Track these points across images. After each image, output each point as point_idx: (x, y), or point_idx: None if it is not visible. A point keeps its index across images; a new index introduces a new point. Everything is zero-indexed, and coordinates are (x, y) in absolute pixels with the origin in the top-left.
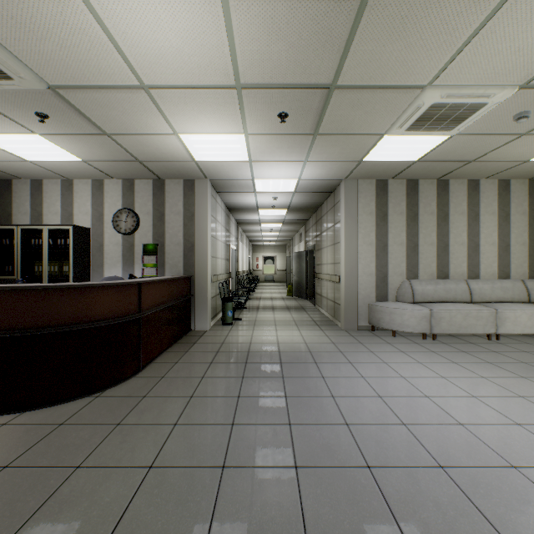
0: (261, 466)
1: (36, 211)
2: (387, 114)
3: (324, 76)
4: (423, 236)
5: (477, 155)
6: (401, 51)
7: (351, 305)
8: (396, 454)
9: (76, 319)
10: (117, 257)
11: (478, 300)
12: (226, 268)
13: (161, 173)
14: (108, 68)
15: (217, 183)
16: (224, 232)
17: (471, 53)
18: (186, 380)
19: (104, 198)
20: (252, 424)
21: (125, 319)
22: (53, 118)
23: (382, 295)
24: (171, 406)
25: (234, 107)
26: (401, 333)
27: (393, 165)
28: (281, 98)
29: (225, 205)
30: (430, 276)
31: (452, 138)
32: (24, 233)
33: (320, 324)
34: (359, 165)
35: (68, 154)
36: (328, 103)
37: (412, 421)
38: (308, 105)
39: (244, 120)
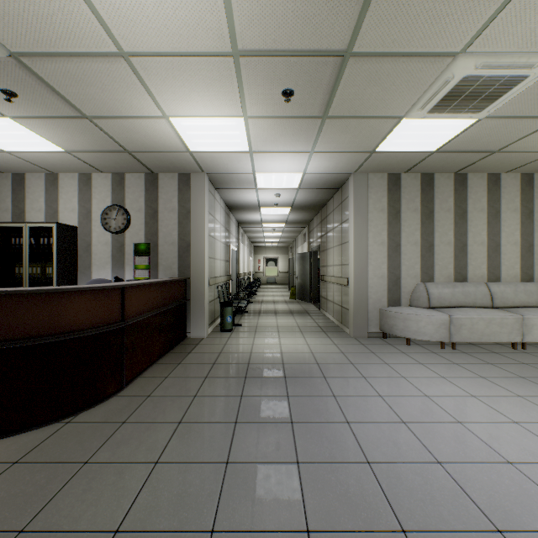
0: (262, 531)
1: (18, 208)
2: (408, 92)
3: (338, 39)
4: (439, 235)
5: (503, 144)
6: (435, 2)
7: (361, 310)
8: (437, 509)
9: (41, 331)
10: (106, 258)
11: (500, 305)
12: (226, 270)
13: (153, 165)
14: (77, 28)
15: (215, 177)
16: (223, 231)
17: (521, 5)
18: (175, 399)
19: (92, 193)
20: (251, 462)
21: (103, 330)
22: (23, 96)
23: (394, 300)
24: (154, 436)
25: (231, 82)
26: (416, 341)
27: (408, 156)
28: (286, 70)
29: (225, 203)
30: (447, 279)
31: (479, 123)
32: (3, 231)
33: (327, 331)
34: (370, 156)
35: (47, 143)
36: (340, 77)
37: (448, 458)
38: (317, 79)
39: (243, 100)
